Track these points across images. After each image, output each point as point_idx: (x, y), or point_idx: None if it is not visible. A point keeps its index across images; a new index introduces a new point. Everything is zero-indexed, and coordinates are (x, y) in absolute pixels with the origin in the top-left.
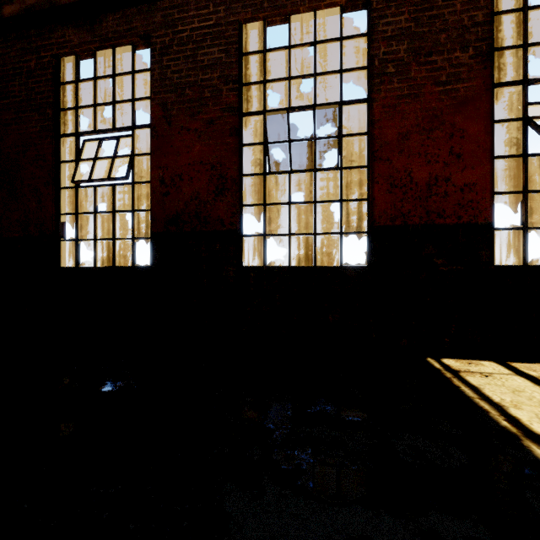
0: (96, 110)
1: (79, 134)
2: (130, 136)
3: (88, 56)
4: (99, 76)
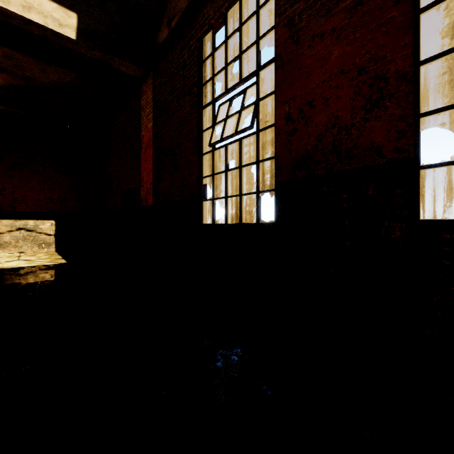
0: (227, 71)
1: (214, 100)
2: (255, 83)
3: (221, 24)
4: (228, 35)
